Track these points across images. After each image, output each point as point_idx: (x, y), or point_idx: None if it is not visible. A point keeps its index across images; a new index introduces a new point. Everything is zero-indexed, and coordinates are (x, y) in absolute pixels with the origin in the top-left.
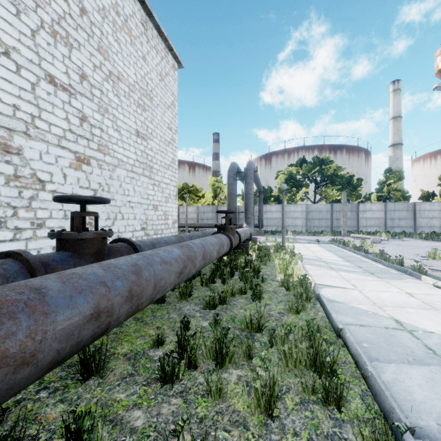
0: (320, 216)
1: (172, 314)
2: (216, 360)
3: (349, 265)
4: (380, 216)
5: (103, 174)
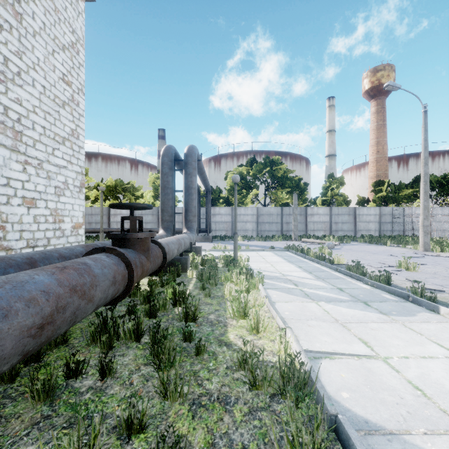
0: (270, 219)
1: None
2: None
3: (326, 287)
4: (326, 219)
5: None
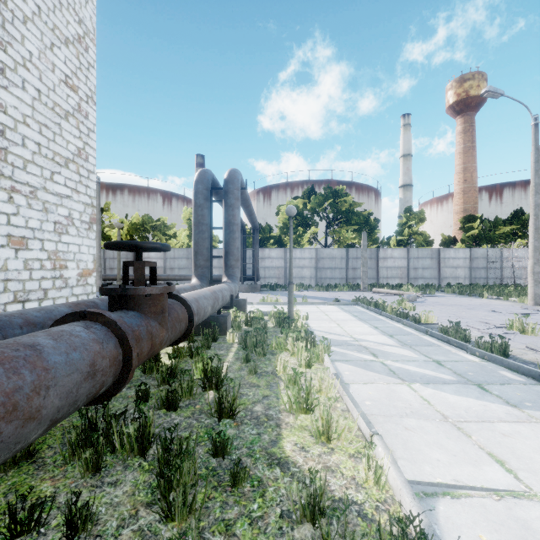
0: (333, 264)
1: None
2: None
3: (417, 358)
4: (403, 264)
5: None
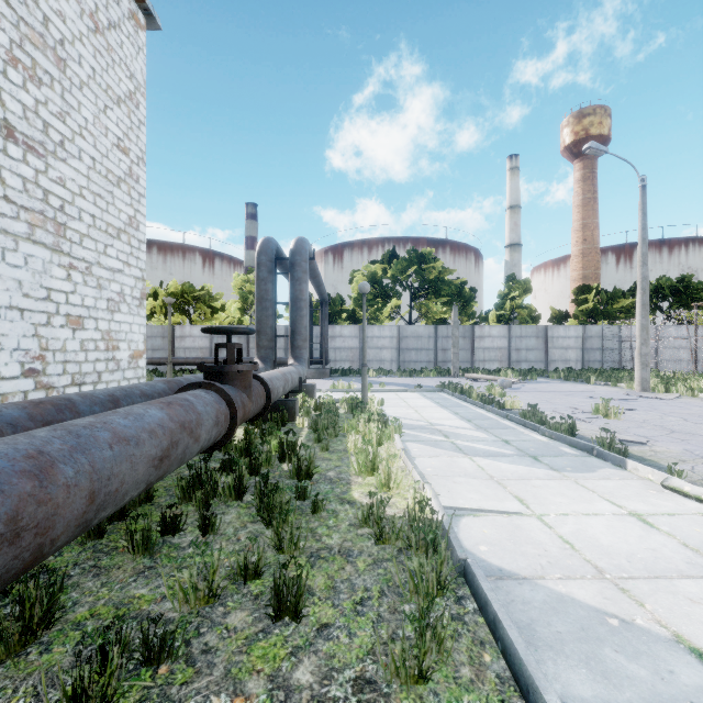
0: (418, 344)
1: None
2: None
3: (487, 439)
4: (503, 344)
5: None
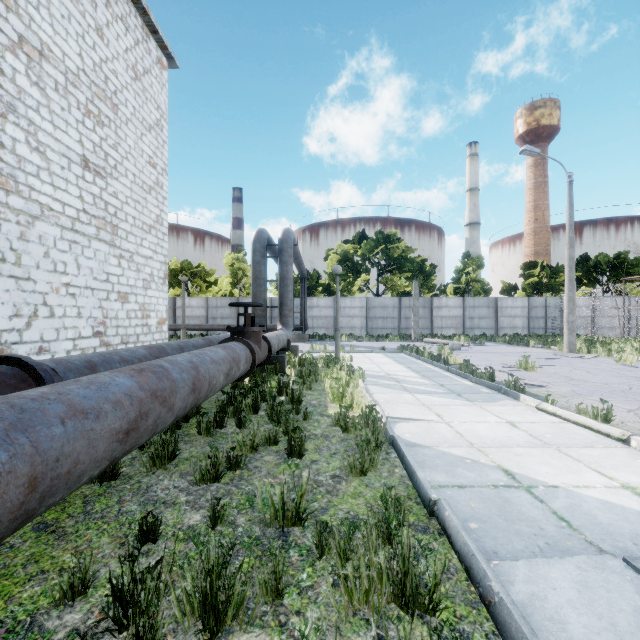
0: (384, 313)
1: (129, 504)
2: (205, 620)
3: (428, 383)
4: (458, 313)
5: (2, 230)
